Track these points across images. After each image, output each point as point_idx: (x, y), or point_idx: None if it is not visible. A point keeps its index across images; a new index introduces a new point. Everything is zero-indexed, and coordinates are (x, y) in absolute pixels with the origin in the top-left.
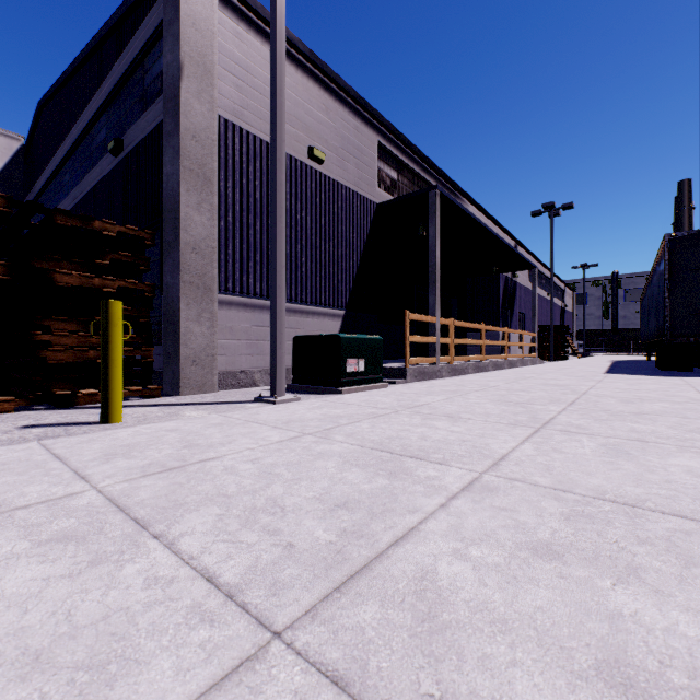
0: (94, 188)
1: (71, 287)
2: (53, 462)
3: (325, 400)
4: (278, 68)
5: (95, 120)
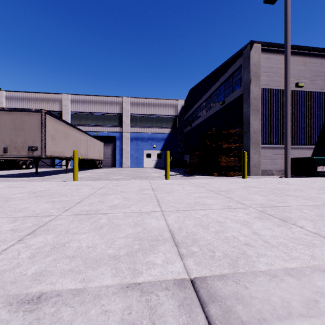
0: (212, 114)
1: (221, 147)
2: (257, 180)
3: (309, 178)
4: (287, 73)
5: (212, 94)
